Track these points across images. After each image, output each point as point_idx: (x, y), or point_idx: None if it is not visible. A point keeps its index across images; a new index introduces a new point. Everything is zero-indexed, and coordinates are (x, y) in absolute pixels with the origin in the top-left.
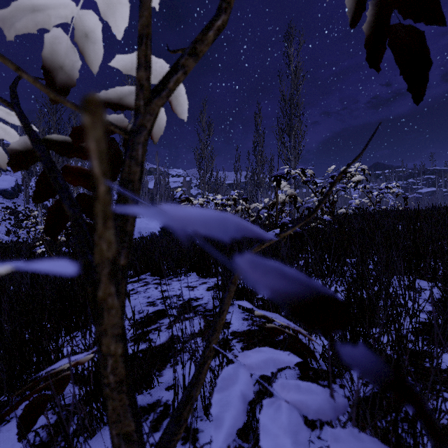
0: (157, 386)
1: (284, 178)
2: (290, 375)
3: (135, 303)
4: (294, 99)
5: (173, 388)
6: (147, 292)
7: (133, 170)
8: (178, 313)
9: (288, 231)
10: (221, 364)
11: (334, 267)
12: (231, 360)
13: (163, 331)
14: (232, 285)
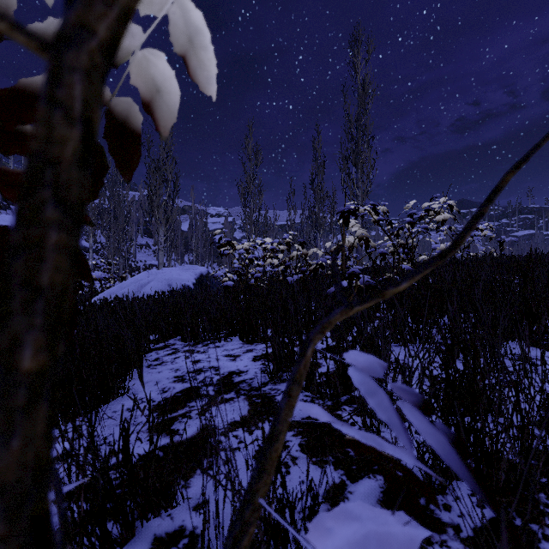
0: (181, 503)
1: (354, 214)
2: (370, 488)
3: (159, 378)
4: (361, 120)
5: (202, 513)
6: (175, 362)
7: (58, 134)
8: (208, 406)
9: (401, 284)
10: (272, 482)
11: (418, 331)
12: (286, 464)
13: (193, 418)
14: (294, 386)
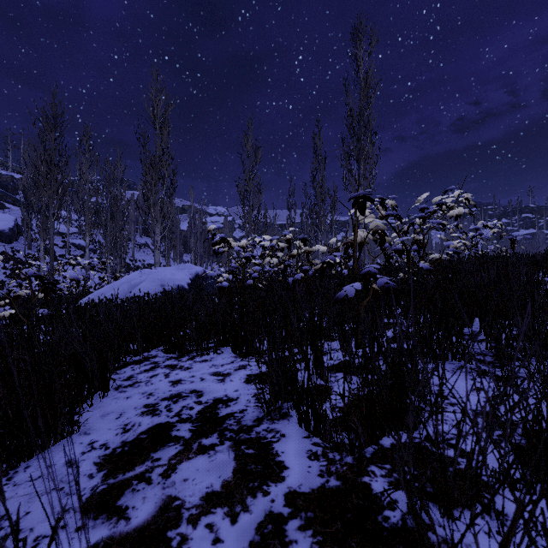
0: None
1: (371, 200)
2: None
3: (124, 407)
4: (364, 114)
5: None
6: (150, 383)
7: None
8: None
9: None
10: None
11: (451, 344)
12: None
13: (154, 484)
14: None
